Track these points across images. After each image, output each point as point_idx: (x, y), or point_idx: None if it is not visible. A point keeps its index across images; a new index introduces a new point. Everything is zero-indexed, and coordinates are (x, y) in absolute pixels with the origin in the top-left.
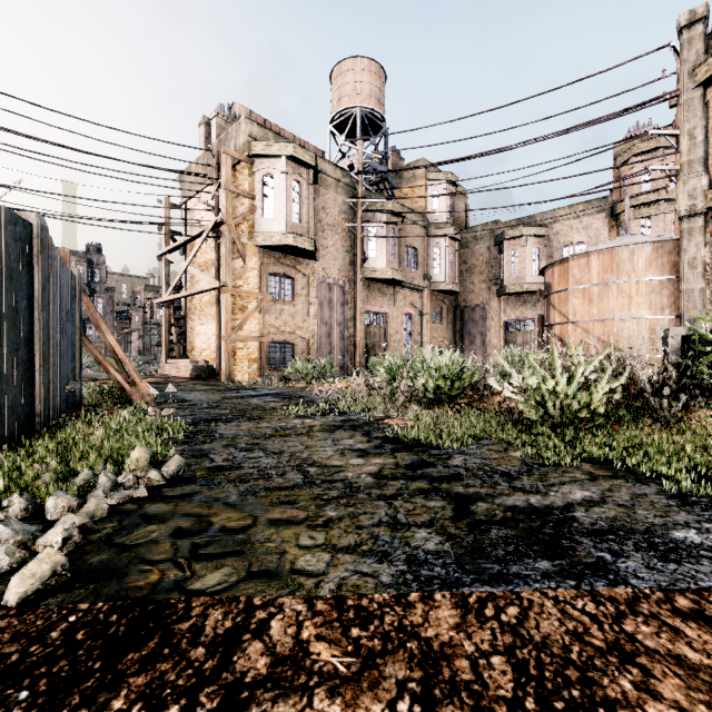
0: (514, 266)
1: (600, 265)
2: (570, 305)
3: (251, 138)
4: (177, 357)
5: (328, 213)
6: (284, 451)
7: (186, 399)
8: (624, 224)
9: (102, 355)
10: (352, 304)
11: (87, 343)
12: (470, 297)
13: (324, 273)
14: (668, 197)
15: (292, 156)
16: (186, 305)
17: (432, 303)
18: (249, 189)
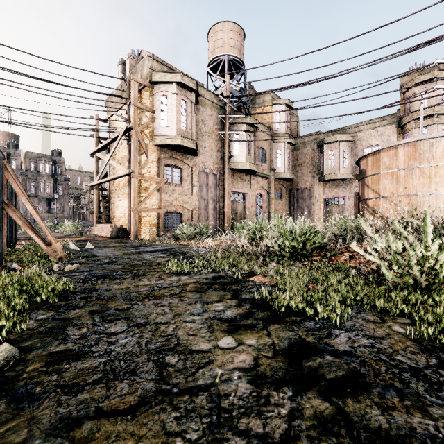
0: (331, 161)
1: (405, 154)
2: (381, 184)
3: (152, 70)
4: (103, 223)
5: (206, 124)
6: (150, 321)
7: (95, 255)
8: (408, 131)
9: (22, 221)
10: (222, 186)
11: (8, 211)
12: (300, 183)
13: (203, 165)
14: (440, 112)
15: (180, 82)
16: (110, 187)
17: (275, 186)
18: (150, 106)
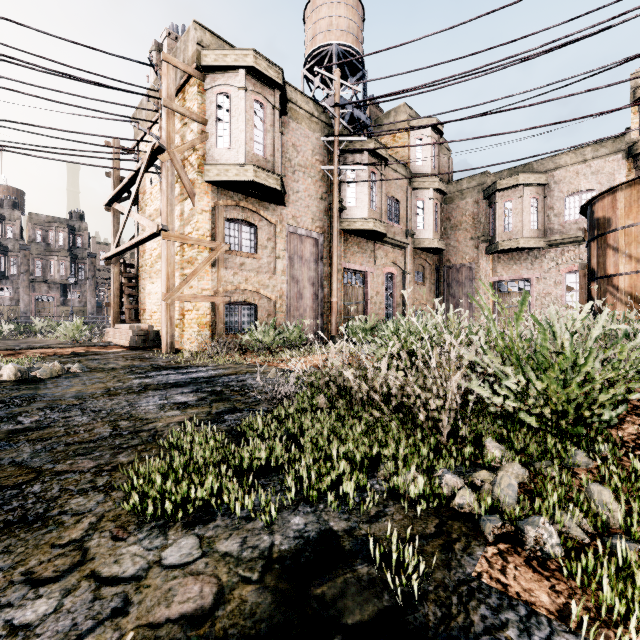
0: (508, 220)
1: None
2: None
3: (202, 47)
4: (126, 321)
5: (299, 151)
6: None
7: (33, 397)
8: None
9: None
10: (327, 259)
11: None
12: (454, 256)
13: (294, 221)
14: None
15: (251, 68)
16: (138, 262)
17: (414, 262)
18: (199, 111)
